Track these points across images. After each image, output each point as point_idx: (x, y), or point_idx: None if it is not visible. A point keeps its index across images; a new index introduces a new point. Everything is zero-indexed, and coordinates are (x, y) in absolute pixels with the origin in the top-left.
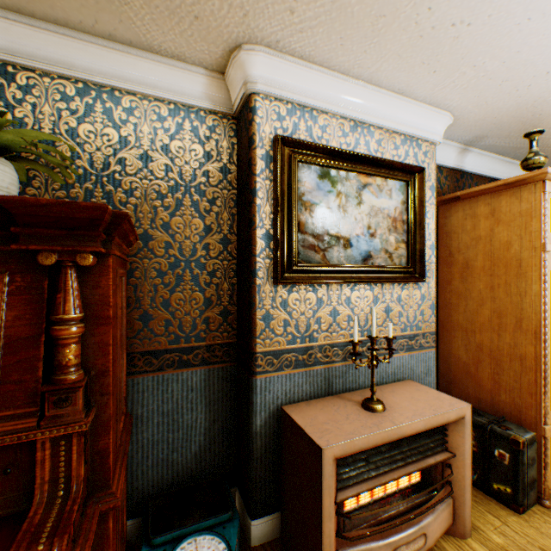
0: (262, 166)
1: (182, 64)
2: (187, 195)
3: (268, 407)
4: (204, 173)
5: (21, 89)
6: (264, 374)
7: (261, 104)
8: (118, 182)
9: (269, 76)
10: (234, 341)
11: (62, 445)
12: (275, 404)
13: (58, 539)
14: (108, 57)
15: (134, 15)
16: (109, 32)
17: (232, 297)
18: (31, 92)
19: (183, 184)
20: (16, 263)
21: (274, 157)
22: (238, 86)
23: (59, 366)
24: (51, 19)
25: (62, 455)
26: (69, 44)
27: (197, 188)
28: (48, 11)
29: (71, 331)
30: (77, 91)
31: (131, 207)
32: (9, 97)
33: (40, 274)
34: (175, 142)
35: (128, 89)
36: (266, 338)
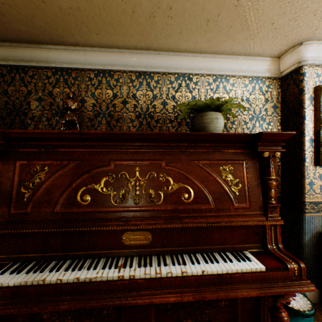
0: (307, 103)
1: (259, 57)
2: (256, 121)
3: (310, 231)
4: (264, 109)
5: (194, 83)
6: (309, 214)
7: (307, 70)
8: (227, 118)
9: (314, 55)
10: (278, 195)
11: (271, 228)
12: (314, 230)
13: (298, 261)
14: (227, 62)
15: (252, 42)
16: (233, 52)
17: (277, 172)
18: (197, 84)
19: (254, 116)
20: (246, 156)
21: (315, 97)
22: (290, 63)
23: (269, 197)
24: (211, 52)
25: (271, 232)
26: (213, 61)
27: (261, 117)
28: (212, 50)
29: (274, 183)
30: (212, 80)
31: (232, 129)
32: (190, 88)
33: (254, 160)
34: (251, 96)
35: (233, 75)
36: (310, 194)
